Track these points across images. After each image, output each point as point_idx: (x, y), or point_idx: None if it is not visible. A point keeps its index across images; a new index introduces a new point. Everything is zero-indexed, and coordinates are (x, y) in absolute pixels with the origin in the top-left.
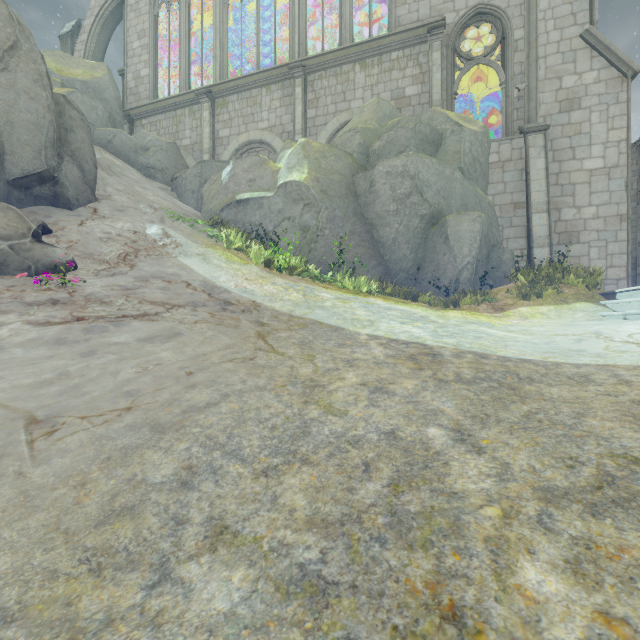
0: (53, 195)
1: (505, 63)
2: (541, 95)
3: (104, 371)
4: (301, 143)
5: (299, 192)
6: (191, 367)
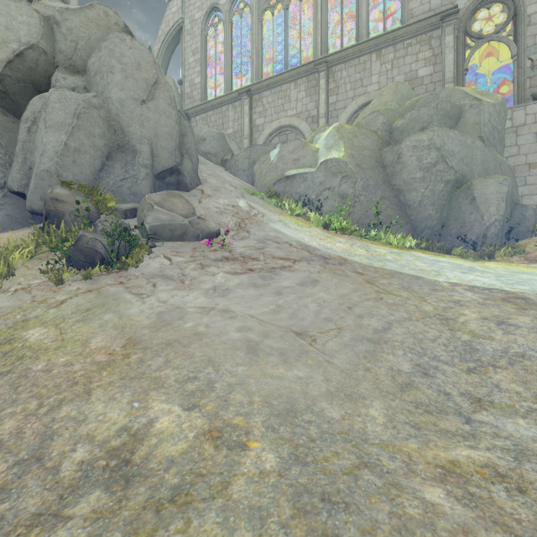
0: (177, 182)
1: (517, 37)
2: None
3: (298, 305)
4: (336, 127)
5: (338, 167)
6: (345, 304)
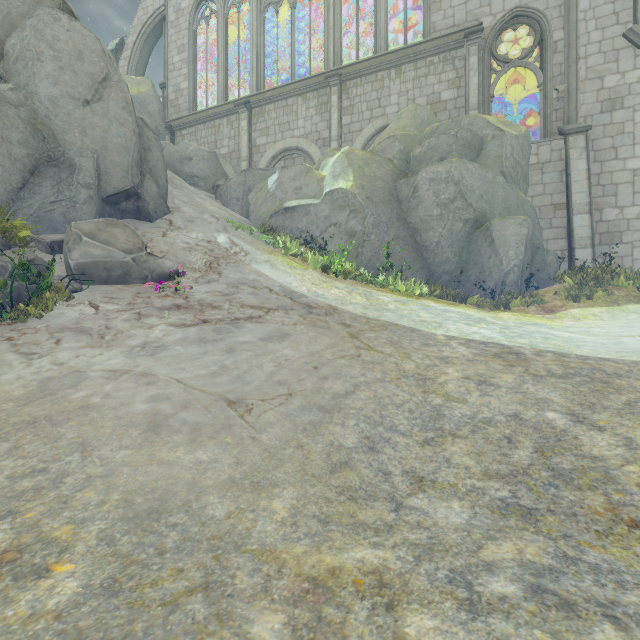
0: (136, 209)
1: (544, 65)
2: (581, 96)
3: (251, 365)
4: (345, 152)
5: (345, 199)
6: (313, 362)
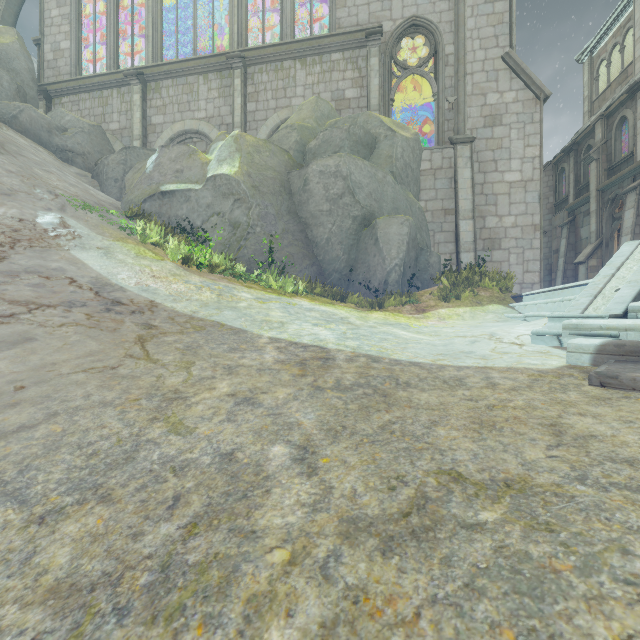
0: None
1: (437, 76)
2: (468, 109)
3: None
4: (234, 135)
5: (229, 186)
6: (27, 380)
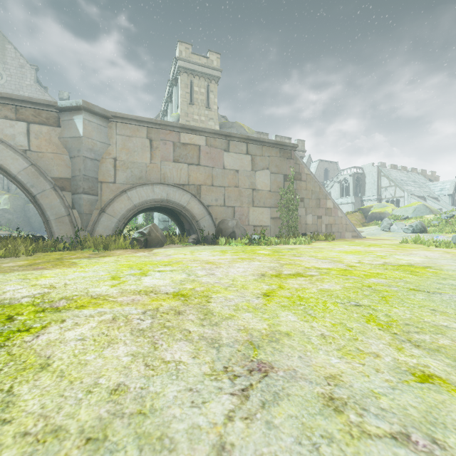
0: None
1: None
2: None
3: None
4: (8, 197)
5: (7, 211)
6: None
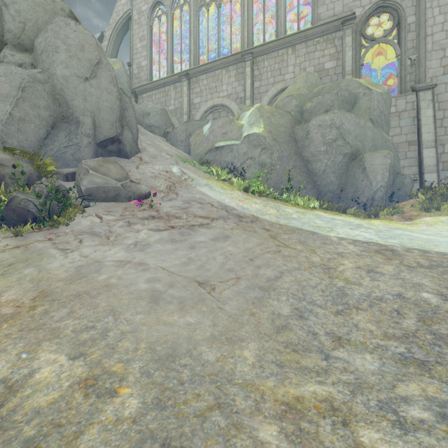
0: (118, 150)
1: (400, 41)
2: (429, 62)
3: (208, 257)
4: (257, 107)
5: (258, 140)
6: (249, 256)
